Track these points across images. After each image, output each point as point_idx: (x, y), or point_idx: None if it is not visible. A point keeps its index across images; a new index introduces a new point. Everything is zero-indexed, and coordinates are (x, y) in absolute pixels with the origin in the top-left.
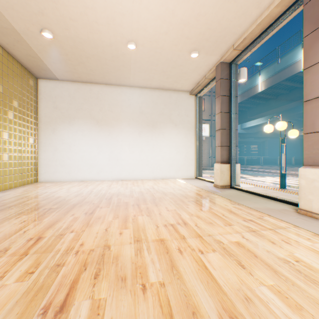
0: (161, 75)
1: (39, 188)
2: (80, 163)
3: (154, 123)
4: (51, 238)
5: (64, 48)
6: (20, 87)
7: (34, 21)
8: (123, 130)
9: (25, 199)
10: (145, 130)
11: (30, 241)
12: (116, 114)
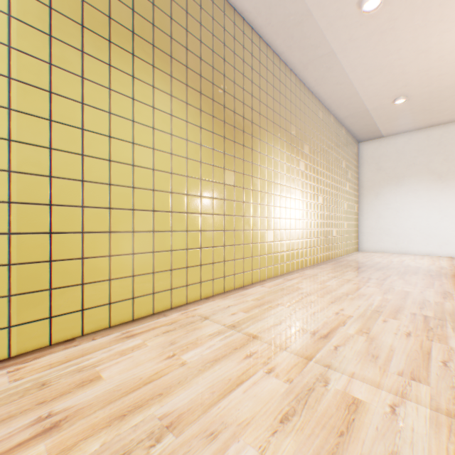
0: None
1: (372, 256)
2: (410, 232)
3: None
4: None
5: (411, 105)
6: (350, 158)
7: (390, 96)
8: None
9: (382, 264)
10: None
11: None
12: None
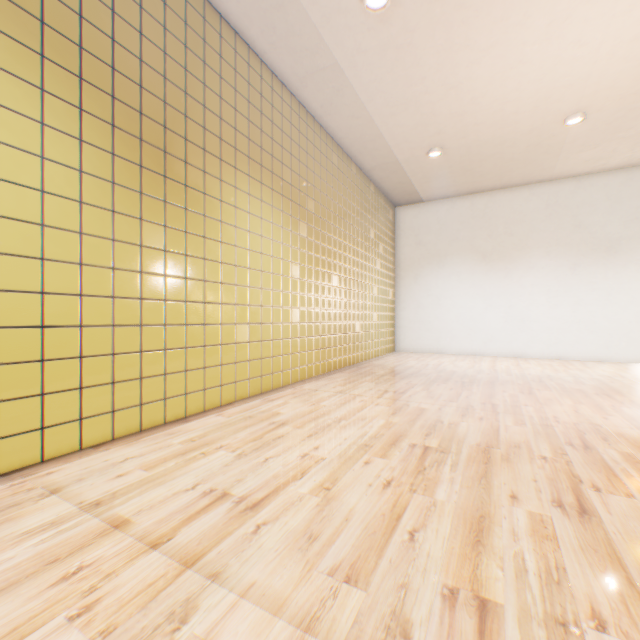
0: (636, 141)
1: (408, 358)
2: (453, 325)
3: (611, 243)
4: (506, 406)
5: (449, 161)
6: (383, 226)
7: (423, 145)
8: (533, 266)
9: (414, 369)
10: (587, 260)
11: (485, 404)
12: (518, 238)
